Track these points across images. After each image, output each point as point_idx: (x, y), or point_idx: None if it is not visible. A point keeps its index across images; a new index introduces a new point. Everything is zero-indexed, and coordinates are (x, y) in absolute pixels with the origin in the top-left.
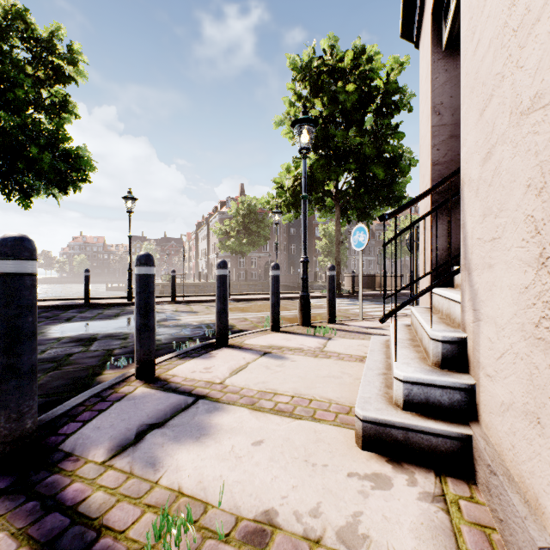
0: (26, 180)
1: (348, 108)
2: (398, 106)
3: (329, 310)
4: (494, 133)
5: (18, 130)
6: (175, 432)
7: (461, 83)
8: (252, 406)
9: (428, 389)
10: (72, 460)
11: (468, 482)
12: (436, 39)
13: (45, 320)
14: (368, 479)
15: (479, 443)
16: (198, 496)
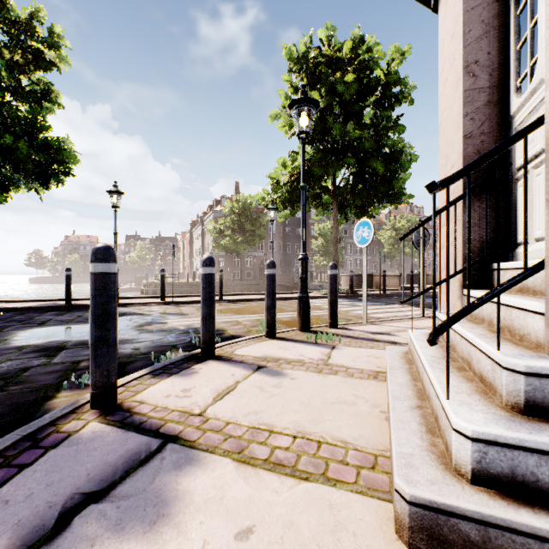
0: (3, 173)
1: (347, 100)
2: (398, 99)
3: (331, 313)
4: None
5: None
6: (120, 511)
7: None
8: (239, 456)
9: (514, 454)
10: None
11: None
12: None
13: (15, 324)
14: None
15: None
16: None
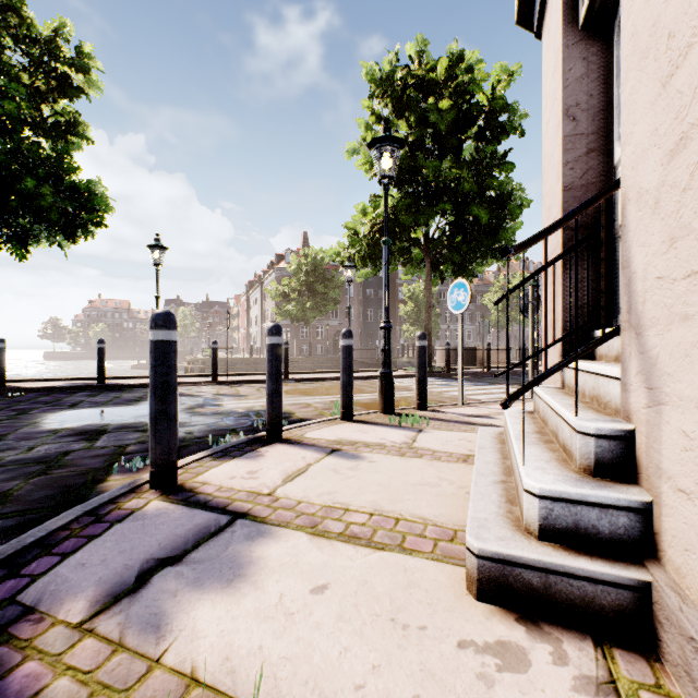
0: (21, 224)
1: (442, 131)
2: (506, 130)
3: (419, 393)
4: (696, 103)
5: (10, 157)
6: (197, 572)
7: (622, 53)
8: (312, 530)
9: (578, 509)
10: (33, 620)
11: (648, 657)
12: (570, 15)
13: (42, 406)
14: (490, 652)
15: (667, 598)
16: (221, 685)
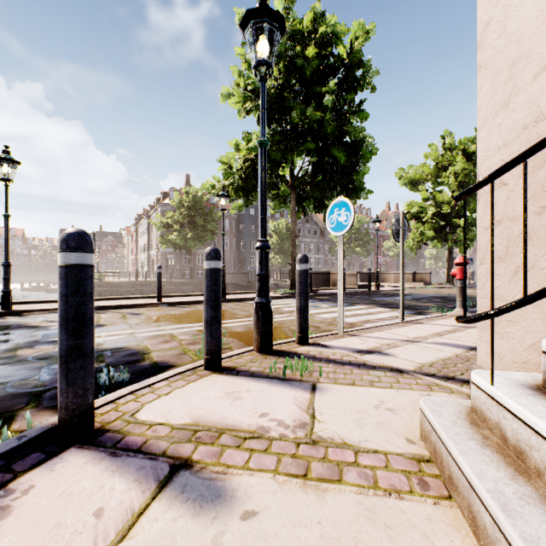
0: None
1: (308, 77)
2: (360, 84)
3: (300, 324)
4: None
5: None
6: None
7: None
8: None
9: None
10: None
11: None
12: None
13: None
14: None
15: None
16: None
